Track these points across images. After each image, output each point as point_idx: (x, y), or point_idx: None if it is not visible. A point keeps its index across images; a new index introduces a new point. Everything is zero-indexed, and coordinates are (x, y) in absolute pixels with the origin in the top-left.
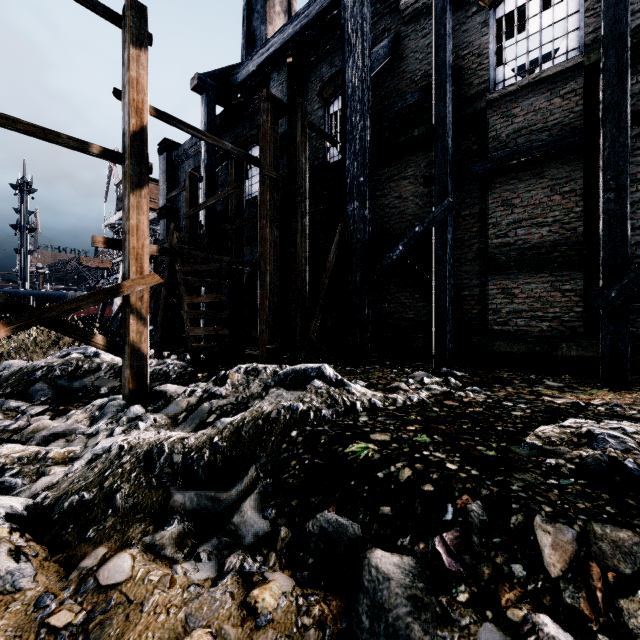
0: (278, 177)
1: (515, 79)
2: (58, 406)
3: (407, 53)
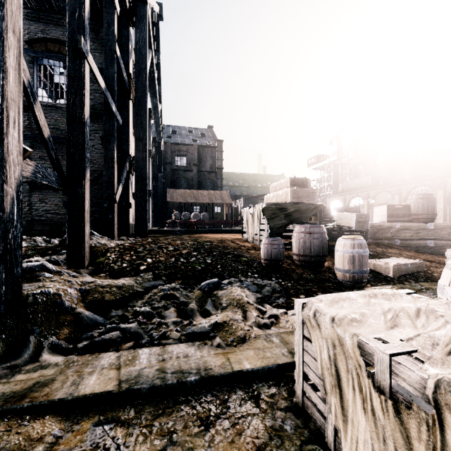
0: None
1: (48, 99)
2: None
3: None
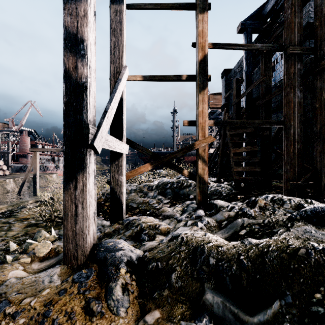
0: (302, 51)
1: None
2: (173, 201)
3: None
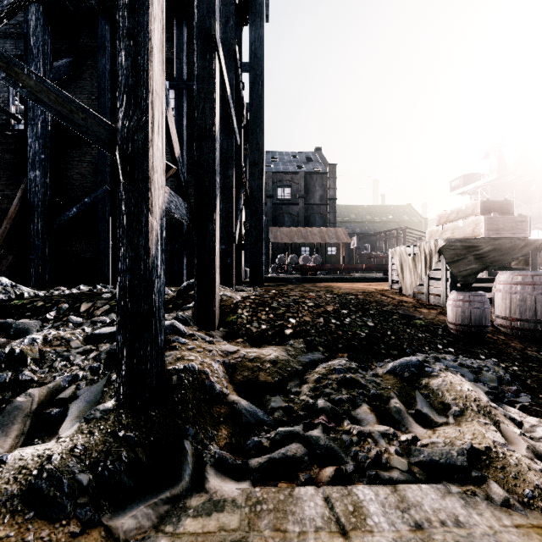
0: None
1: None
2: None
3: (86, 76)
